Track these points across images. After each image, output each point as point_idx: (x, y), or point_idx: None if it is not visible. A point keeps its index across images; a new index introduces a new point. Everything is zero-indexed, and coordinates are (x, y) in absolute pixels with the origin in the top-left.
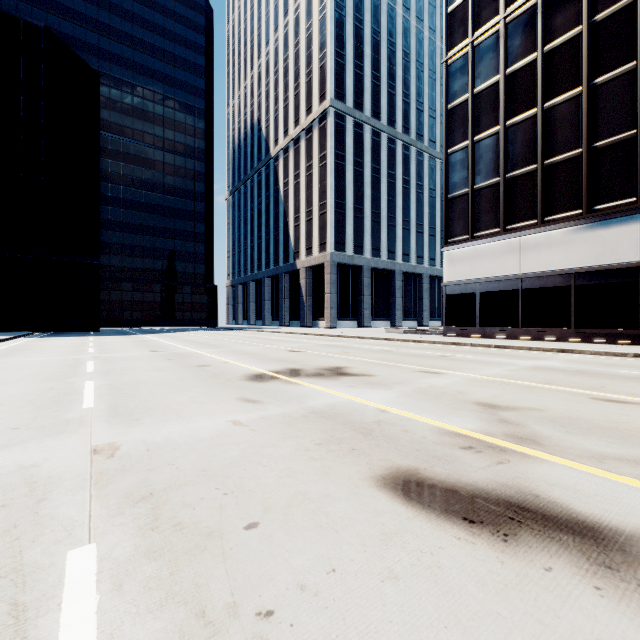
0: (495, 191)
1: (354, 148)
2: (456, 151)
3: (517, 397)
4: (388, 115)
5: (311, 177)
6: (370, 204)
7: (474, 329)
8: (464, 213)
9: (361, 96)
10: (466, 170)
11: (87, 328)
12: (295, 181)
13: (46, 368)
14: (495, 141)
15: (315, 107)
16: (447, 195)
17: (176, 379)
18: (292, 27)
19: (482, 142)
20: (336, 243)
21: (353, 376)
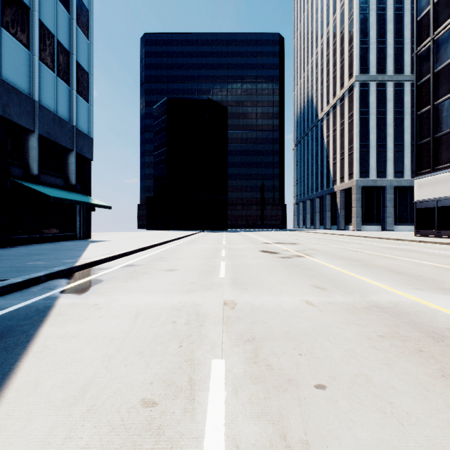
0: (448, 138)
1: (377, 102)
2: (423, 112)
3: (328, 249)
4: (412, 66)
5: (343, 130)
6: (392, 139)
7: (433, 232)
8: (428, 154)
9: (383, 62)
10: (429, 125)
11: (222, 229)
12: (333, 134)
13: (214, 239)
14: (448, 104)
15: (345, 83)
16: (417, 142)
17: (243, 242)
18: (331, 33)
19: (439, 105)
20: (360, 172)
21: (294, 244)
